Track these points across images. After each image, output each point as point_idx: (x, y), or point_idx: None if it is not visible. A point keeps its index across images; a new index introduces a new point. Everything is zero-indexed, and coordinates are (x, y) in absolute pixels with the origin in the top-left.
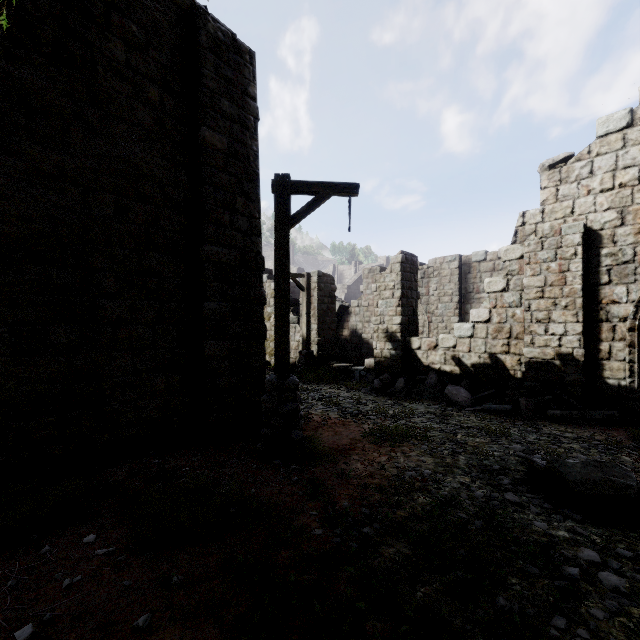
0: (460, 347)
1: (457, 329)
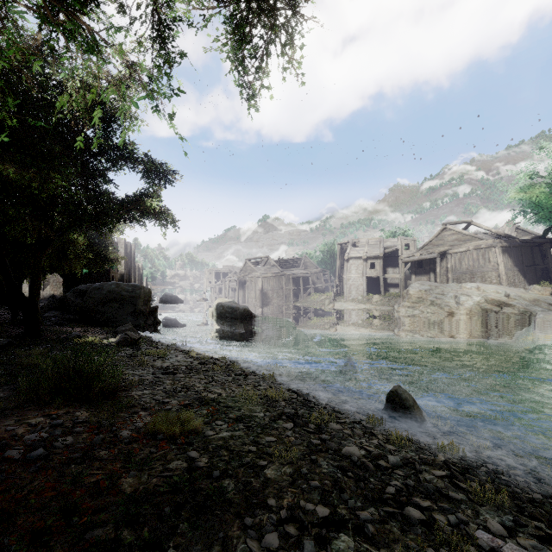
0: (44, 293)
1: (44, 290)
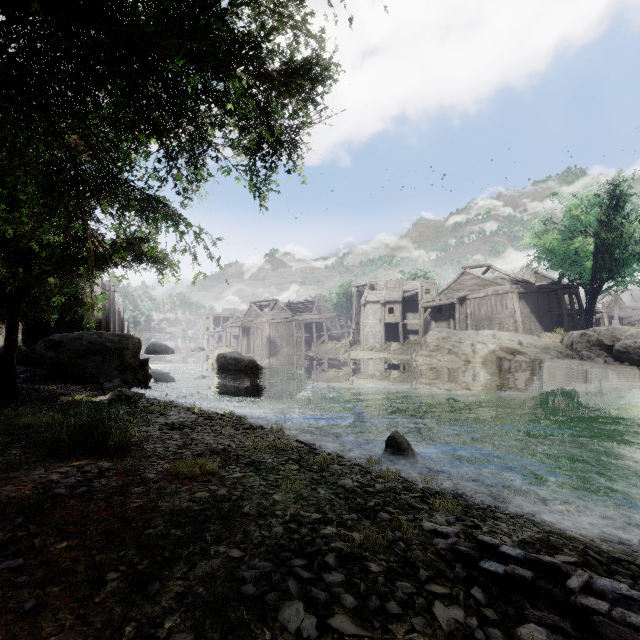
0: None
1: None
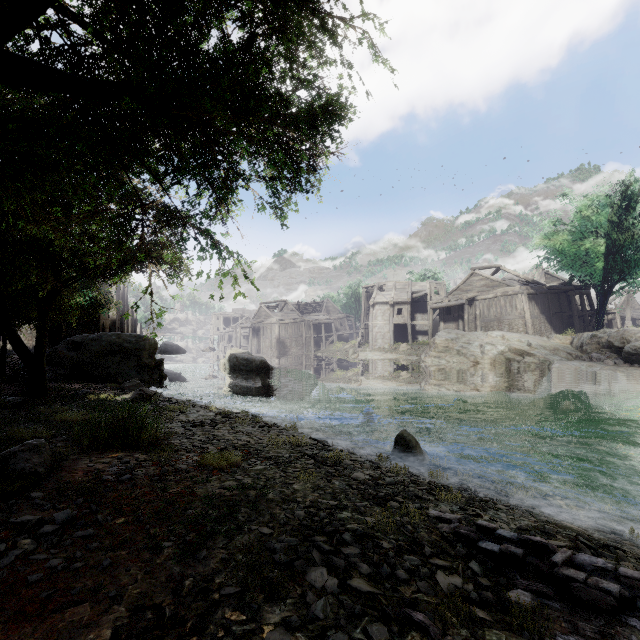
0: None
1: None
